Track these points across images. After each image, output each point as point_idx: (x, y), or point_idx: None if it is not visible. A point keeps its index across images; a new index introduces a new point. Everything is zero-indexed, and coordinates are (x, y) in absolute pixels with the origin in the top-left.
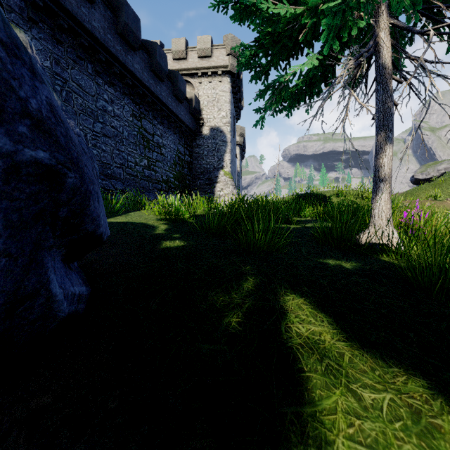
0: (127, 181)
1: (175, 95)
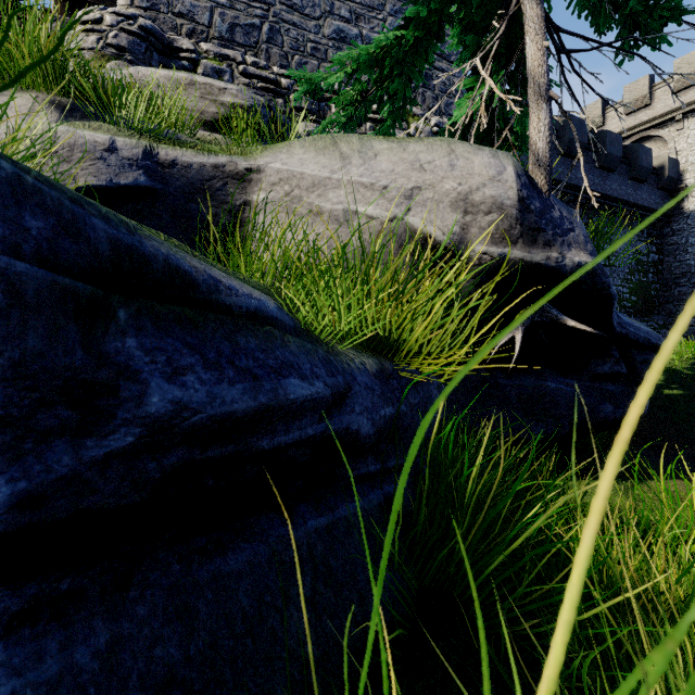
0: None
1: (632, 178)
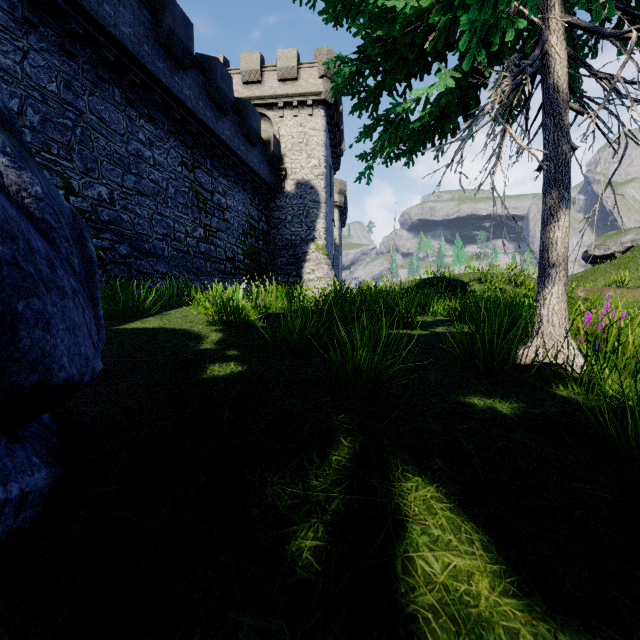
0: (174, 260)
1: (245, 134)
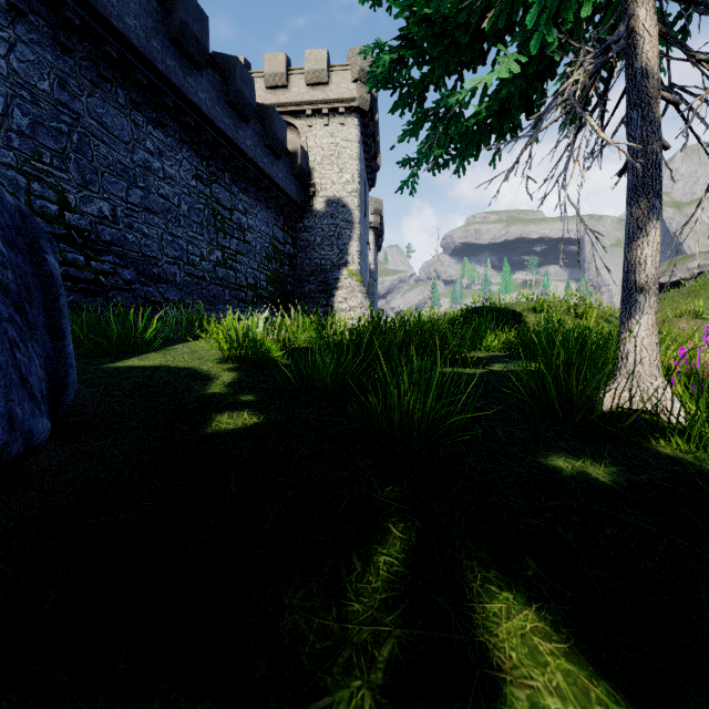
0: (187, 287)
1: (268, 145)
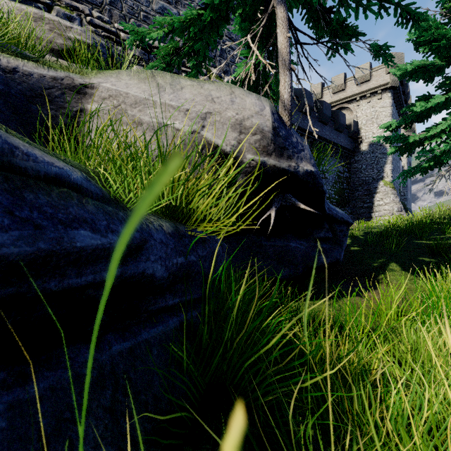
0: None
1: (336, 129)
